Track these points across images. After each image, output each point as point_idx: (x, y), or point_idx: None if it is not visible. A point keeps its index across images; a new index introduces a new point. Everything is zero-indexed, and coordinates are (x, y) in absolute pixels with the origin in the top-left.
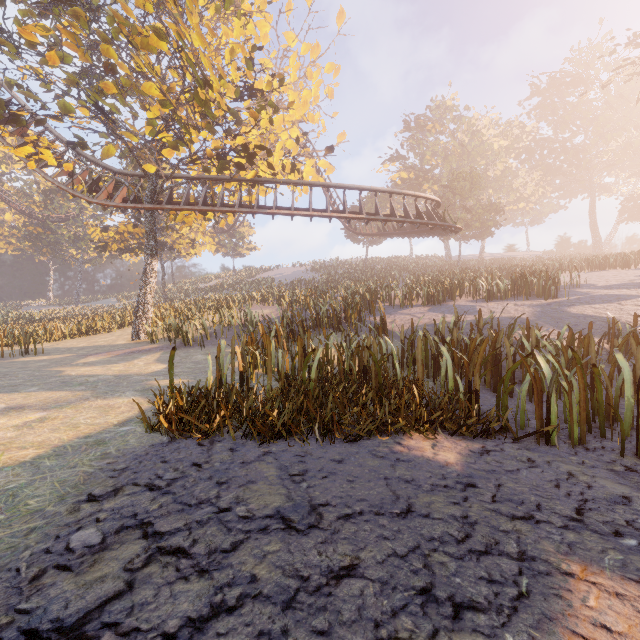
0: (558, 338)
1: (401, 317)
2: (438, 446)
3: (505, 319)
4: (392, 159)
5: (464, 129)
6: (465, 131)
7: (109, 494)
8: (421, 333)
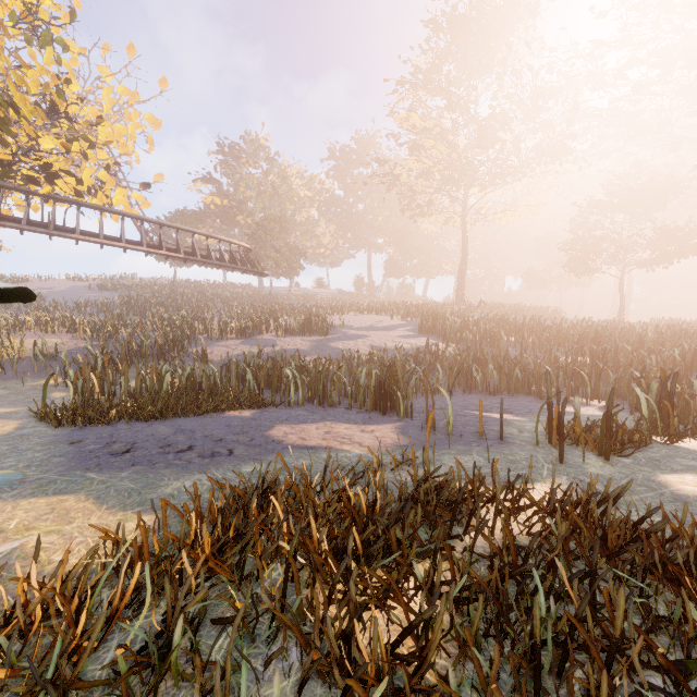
0: (314, 362)
1: (219, 349)
2: (242, 413)
3: (293, 350)
4: (205, 180)
5: (276, 171)
6: (276, 174)
7: (80, 442)
8: (235, 361)
